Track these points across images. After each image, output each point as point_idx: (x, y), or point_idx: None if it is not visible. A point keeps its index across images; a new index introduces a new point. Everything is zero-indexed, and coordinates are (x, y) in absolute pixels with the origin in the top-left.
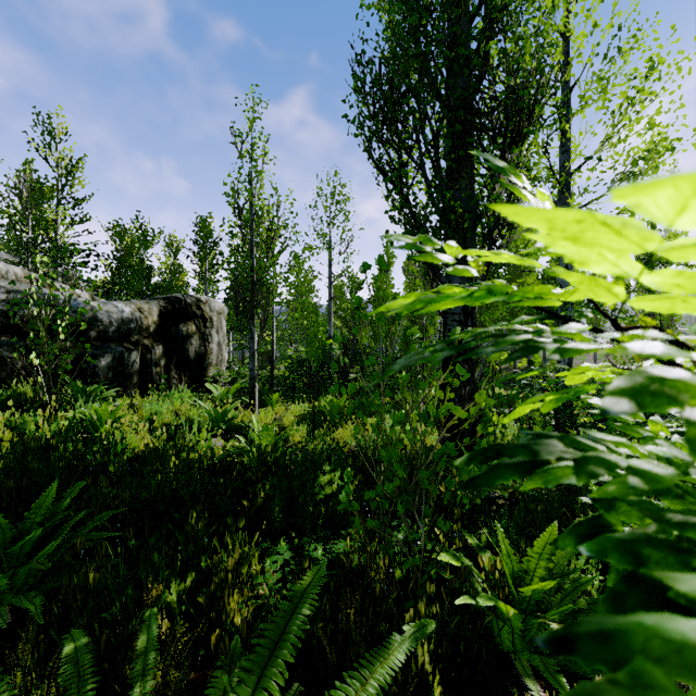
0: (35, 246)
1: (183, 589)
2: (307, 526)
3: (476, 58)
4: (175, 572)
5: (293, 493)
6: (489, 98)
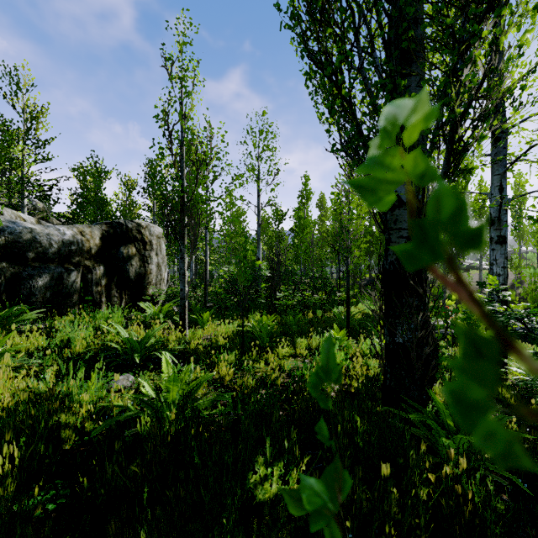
0: None
1: None
2: None
3: None
4: None
5: None
6: None
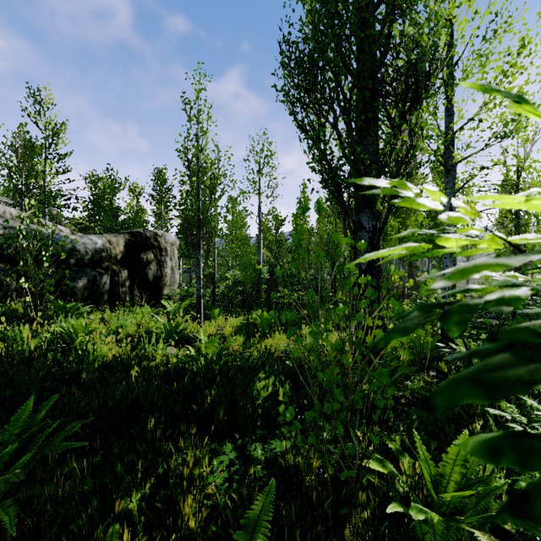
0: (27, 191)
1: (143, 494)
2: (247, 427)
3: (383, 37)
4: (136, 480)
5: (235, 398)
6: (392, 70)
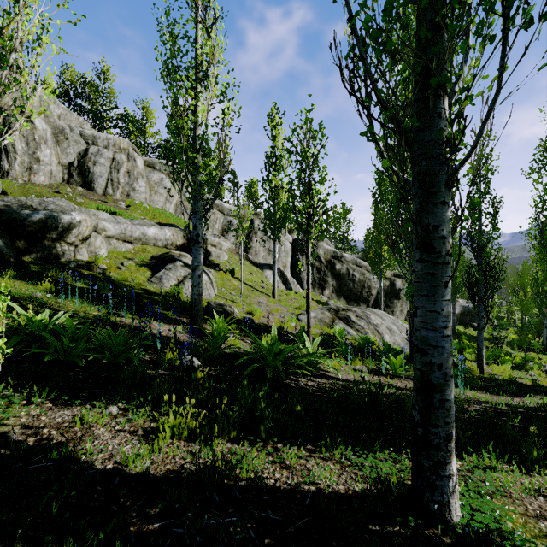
0: None
1: None
2: None
3: None
4: None
5: None
6: None
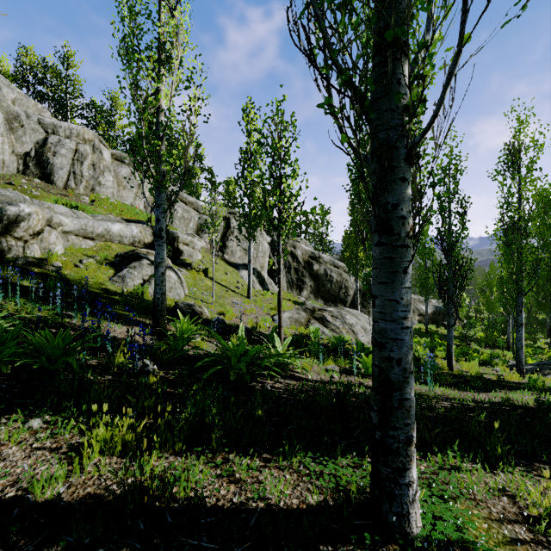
0: None
1: None
2: None
3: None
4: None
5: None
6: None
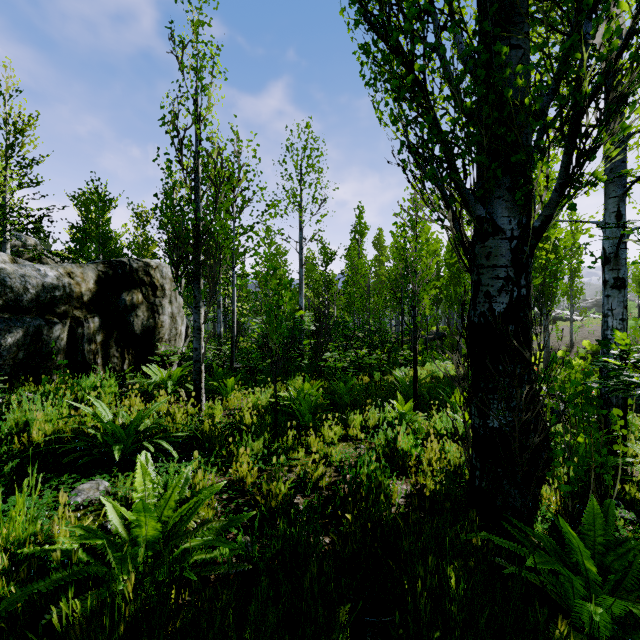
0: None
1: None
2: None
3: None
4: None
5: None
6: None
